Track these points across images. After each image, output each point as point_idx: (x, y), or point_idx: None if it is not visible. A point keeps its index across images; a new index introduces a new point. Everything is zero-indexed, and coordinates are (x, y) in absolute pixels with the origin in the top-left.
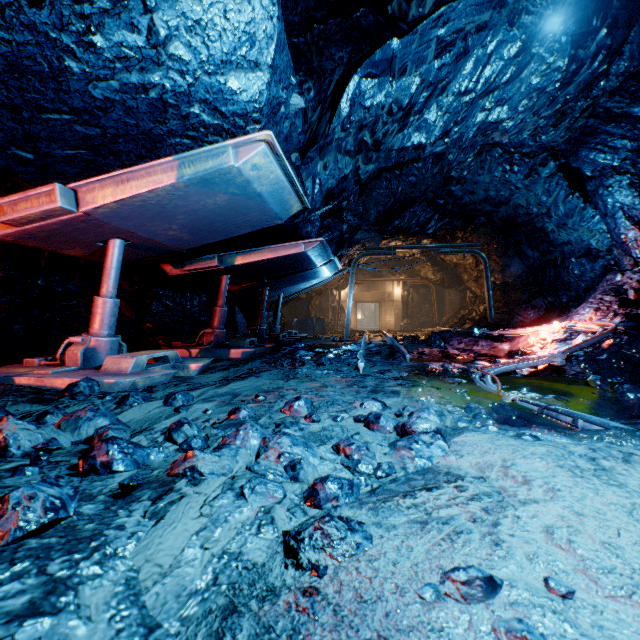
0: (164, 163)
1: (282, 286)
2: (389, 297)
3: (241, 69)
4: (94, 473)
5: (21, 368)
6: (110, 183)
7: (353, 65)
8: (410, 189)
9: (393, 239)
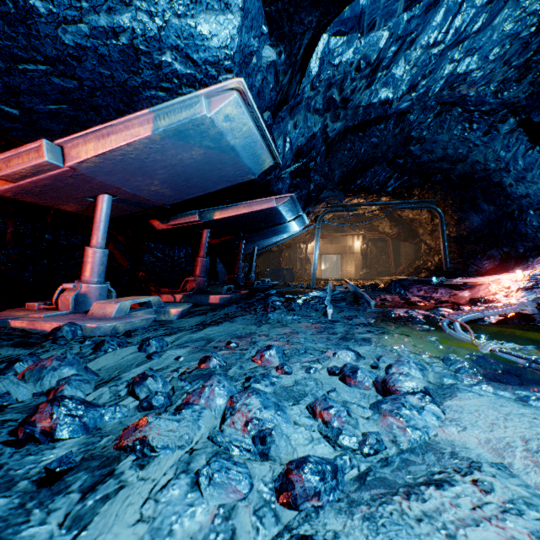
0: (140, 116)
1: (256, 239)
2: (350, 250)
3: (211, 11)
4: (34, 441)
5: (22, 311)
6: (92, 138)
7: (322, 29)
8: (372, 150)
9: (355, 197)
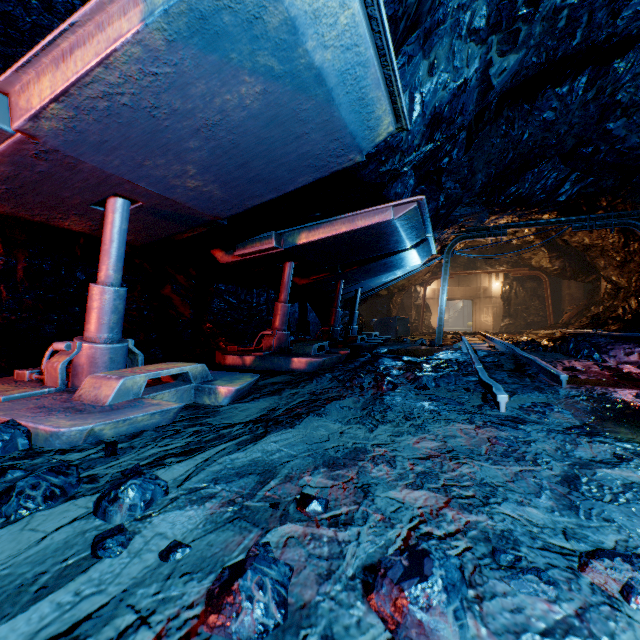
0: None
1: (360, 278)
2: (485, 293)
3: None
4: None
5: None
6: (48, 66)
7: None
8: (542, 133)
9: (505, 214)
